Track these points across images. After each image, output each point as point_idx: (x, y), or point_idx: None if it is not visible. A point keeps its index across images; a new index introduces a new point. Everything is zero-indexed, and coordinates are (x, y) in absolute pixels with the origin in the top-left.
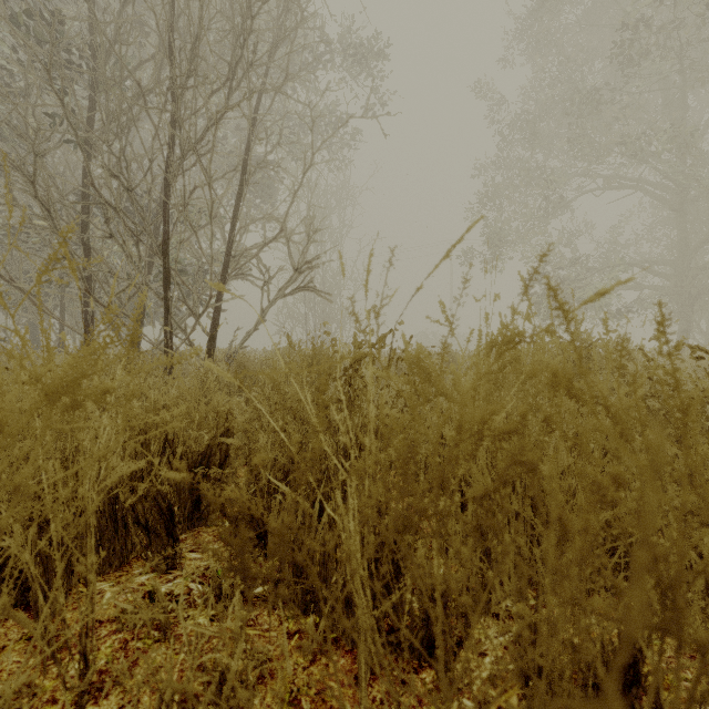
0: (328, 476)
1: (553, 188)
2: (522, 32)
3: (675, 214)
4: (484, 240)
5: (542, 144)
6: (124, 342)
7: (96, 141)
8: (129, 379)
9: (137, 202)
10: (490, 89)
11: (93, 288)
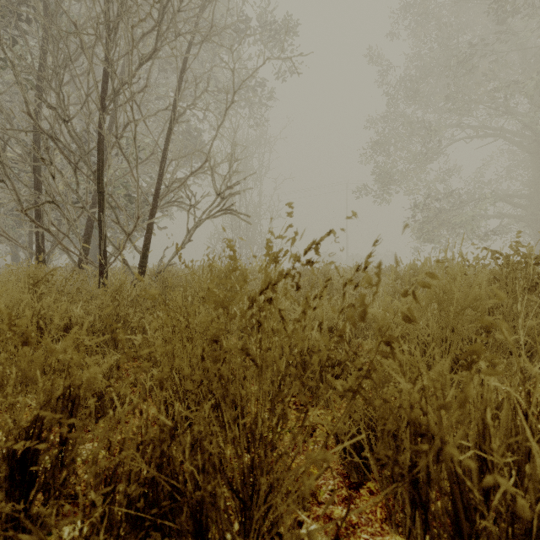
0: (216, 507)
1: (432, 135)
2: (406, 10)
3: (530, 156)
4: (375, 179)
5: (422, 101)
6: (72, 260)
7: (47, 85)
8: (22, 298)
9: (76, 133)
10: (380, 57)
11: (42, 212)
